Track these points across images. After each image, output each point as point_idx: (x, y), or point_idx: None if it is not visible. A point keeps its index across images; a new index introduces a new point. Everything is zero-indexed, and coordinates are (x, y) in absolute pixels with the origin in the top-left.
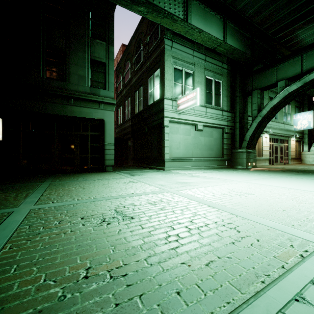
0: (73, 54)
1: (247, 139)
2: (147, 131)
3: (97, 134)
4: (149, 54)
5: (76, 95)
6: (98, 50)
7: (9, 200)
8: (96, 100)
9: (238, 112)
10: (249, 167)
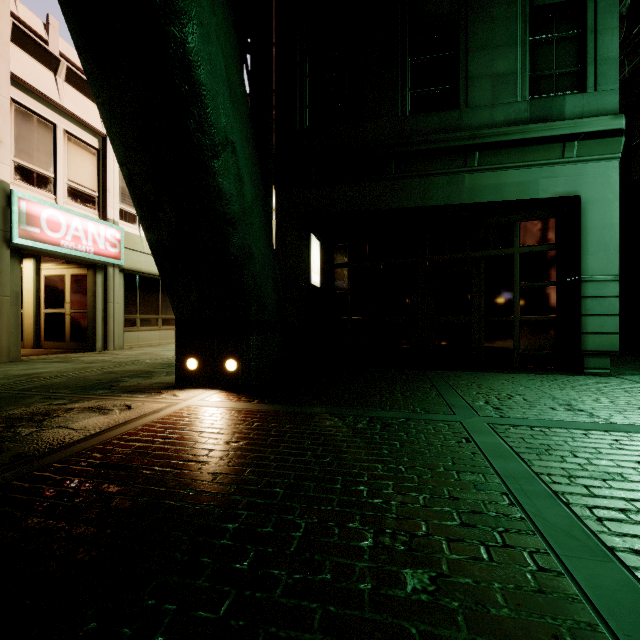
0: (477, 19)
1: None
2: None
3: (543, 251)
4: None
5: (488, 138)
6: None
7: None
8: (551, 135)
9: None
10: None
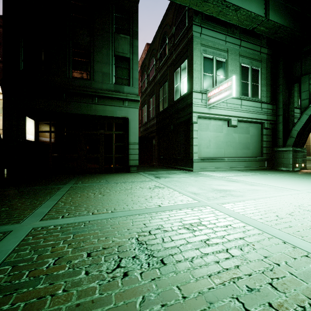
0: (97, 51)
1: (293, 135)
2: (173, 129)
3: (121, 133)
4: (175, 46)
5: (100, 94)
6: (122, 45)
7: (19, 210)
8: (120, 97)
9: (281, 103)
10: (296, 168)
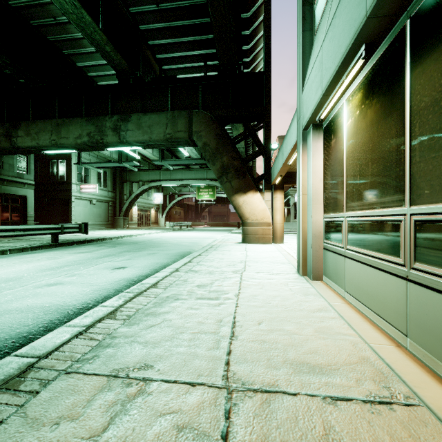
0: None
1: (123, 211)
2: (48, 201)
3: (17, 205)
4: None
5: (9, 179)
6: None
7: None
8: (22, 182)
9: (118, 193)
10: (125, 228)
